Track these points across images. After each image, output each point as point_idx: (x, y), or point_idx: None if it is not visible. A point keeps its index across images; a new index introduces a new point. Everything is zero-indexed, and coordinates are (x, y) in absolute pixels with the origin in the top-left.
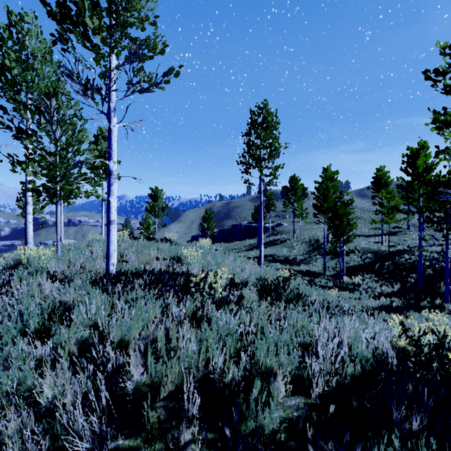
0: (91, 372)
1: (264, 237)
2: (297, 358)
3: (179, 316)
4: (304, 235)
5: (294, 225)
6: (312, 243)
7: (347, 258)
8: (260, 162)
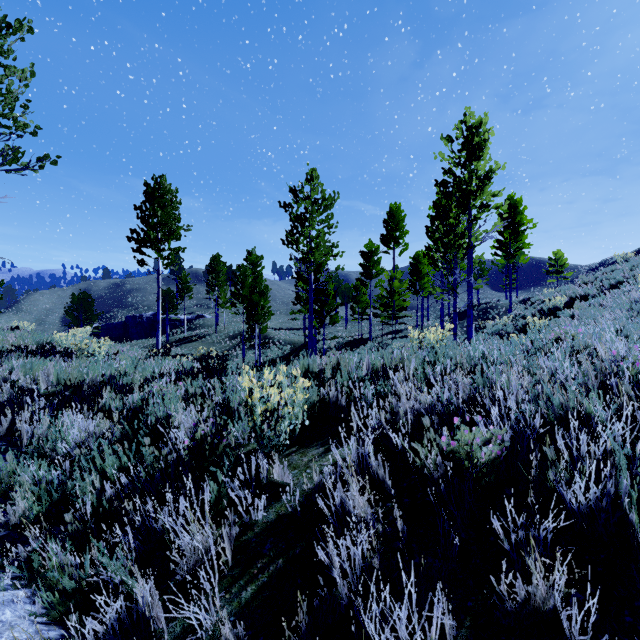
0: (8, 388)
1: (178, 333)
2: (151, 370)
3: (67, 369)
4: (229, 329)
5: (216, 317)
6: (236, 337)
7: (269, 351)
8: (157, 243)
